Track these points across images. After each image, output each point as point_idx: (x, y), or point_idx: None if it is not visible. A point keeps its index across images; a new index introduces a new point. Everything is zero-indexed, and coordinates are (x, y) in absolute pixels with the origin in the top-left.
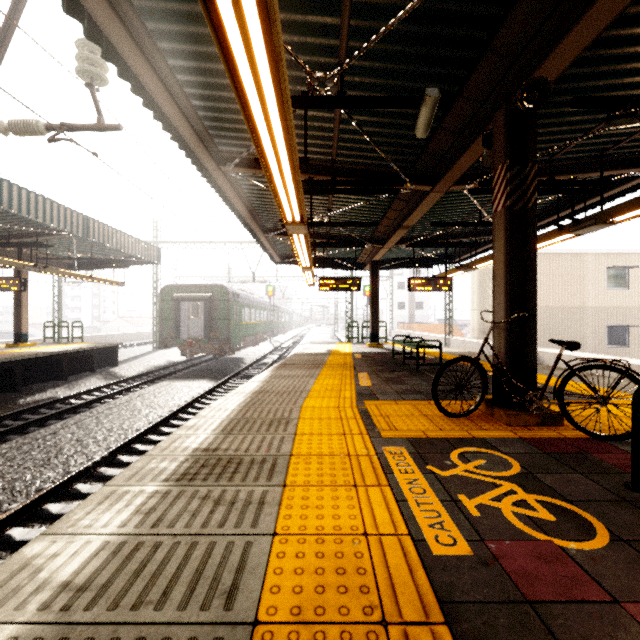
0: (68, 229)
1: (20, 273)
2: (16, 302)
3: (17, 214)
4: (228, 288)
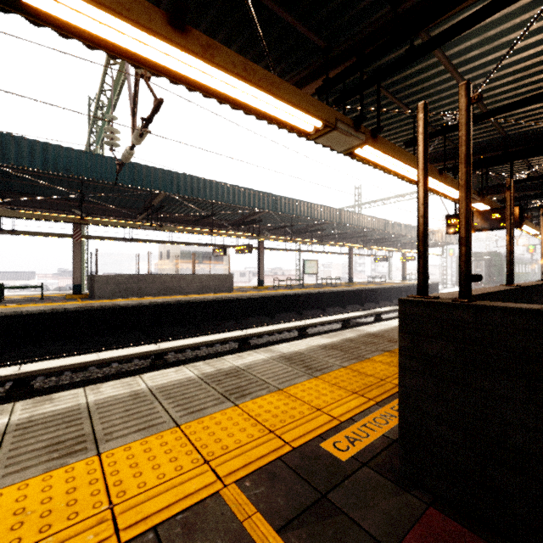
0: (437, 239)
1: (403, 253)
2: (402, 265)
3: (429, 238)
4: (501, 253)
